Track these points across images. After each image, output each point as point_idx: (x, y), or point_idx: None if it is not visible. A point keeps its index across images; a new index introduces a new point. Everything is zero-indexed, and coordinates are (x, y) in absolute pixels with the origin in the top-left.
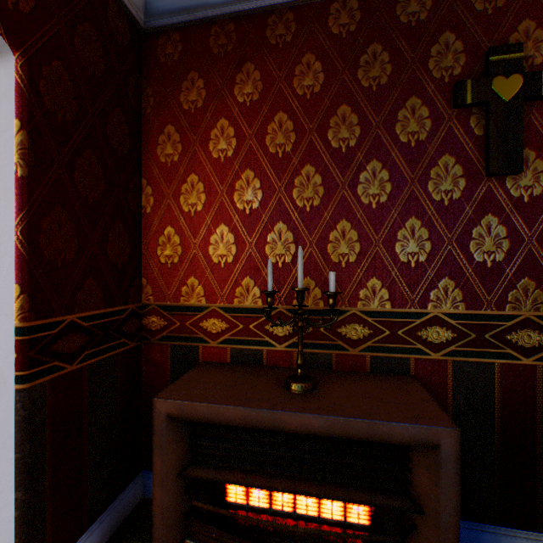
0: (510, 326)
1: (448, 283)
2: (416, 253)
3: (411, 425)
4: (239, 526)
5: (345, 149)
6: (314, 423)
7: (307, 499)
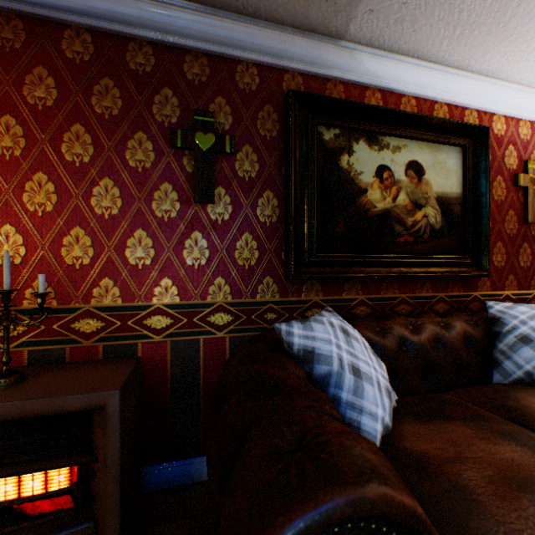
0: (211, 311)
1: (168, 282)
2: (143, 257)
3: (84, 395)
4: None
5: (80, 164)
6: None
7: (8, 485)
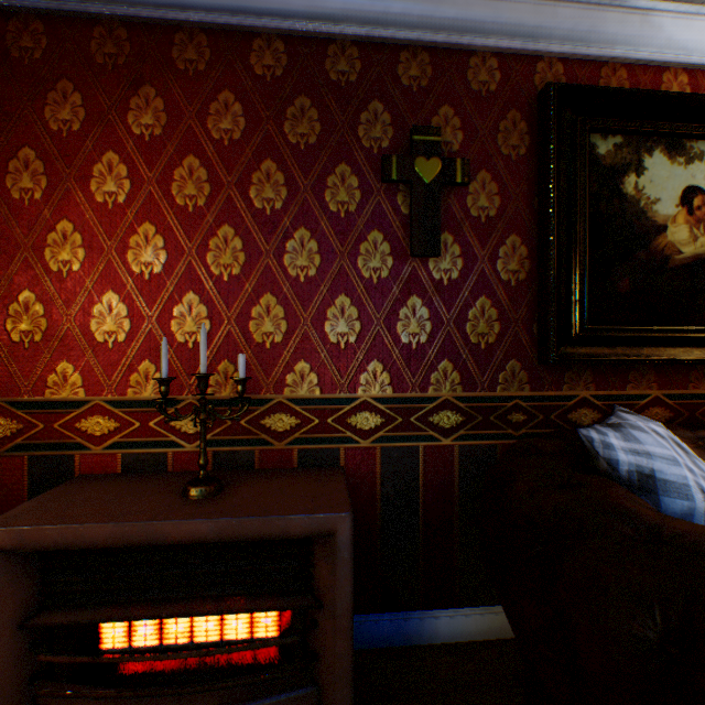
0: (433, 408)
1: (377, 366)
2: (346, 333)
3: (309, 516)
4: (116, 676)
5: (271, 212)
6: (203, 530)
7: (208, 623)
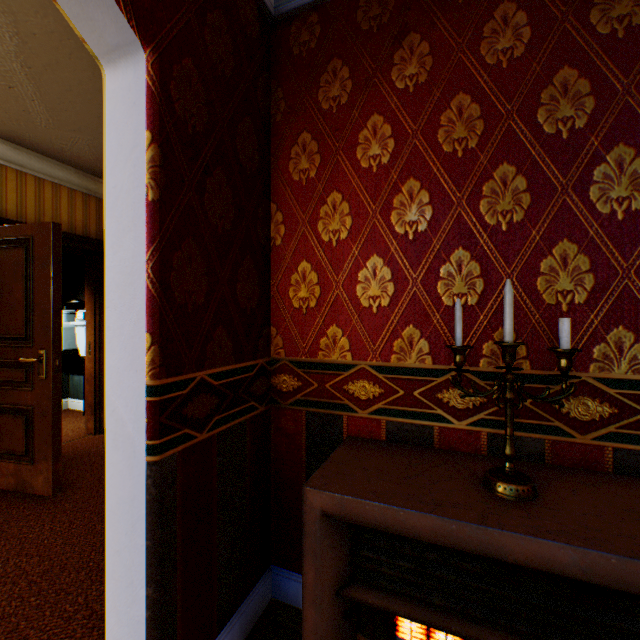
0: None
1: None
2: None
3: None
4: None
5: (567, 134)
6: (559, 557)
7: None
